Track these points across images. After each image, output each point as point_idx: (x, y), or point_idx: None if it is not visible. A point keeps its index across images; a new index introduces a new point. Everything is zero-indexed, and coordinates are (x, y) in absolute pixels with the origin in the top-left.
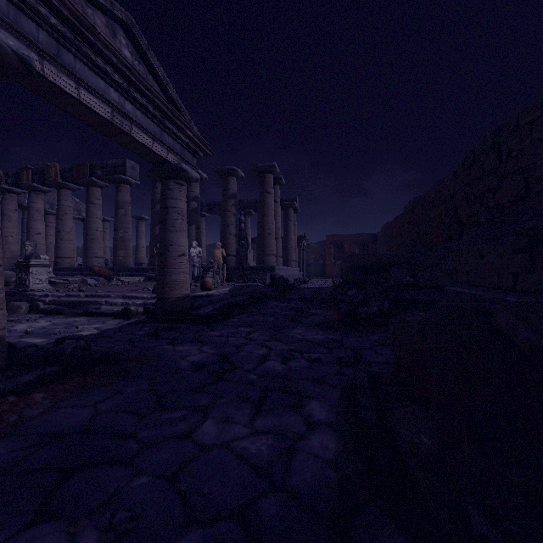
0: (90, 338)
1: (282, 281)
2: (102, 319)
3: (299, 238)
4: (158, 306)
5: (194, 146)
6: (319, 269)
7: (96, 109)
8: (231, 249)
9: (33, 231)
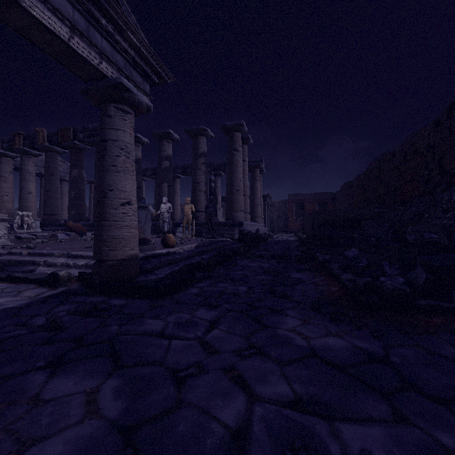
0: None
1: (251, 236)
2: (21, 287)
3: (264, 197)
4: (93, 271)
5: (144, 64)
6: (282, 225)
7: None
8: (201, 206)
9: (25, 190)
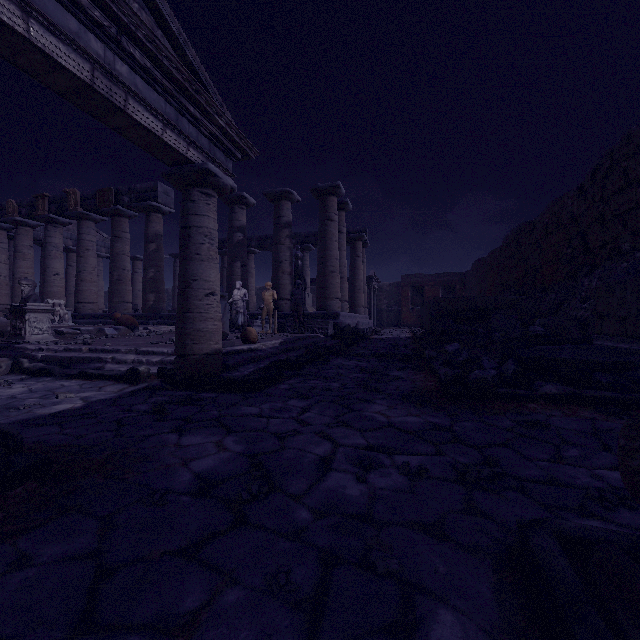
0: (63, 416)
1: (349, 331)
2: (99, 383)
3: (368, 279)
4: (176, 366)
5: (228, 142)
6: (393, 317)
7: (62, 60)
8: (284, 292)
9: (50, 271)
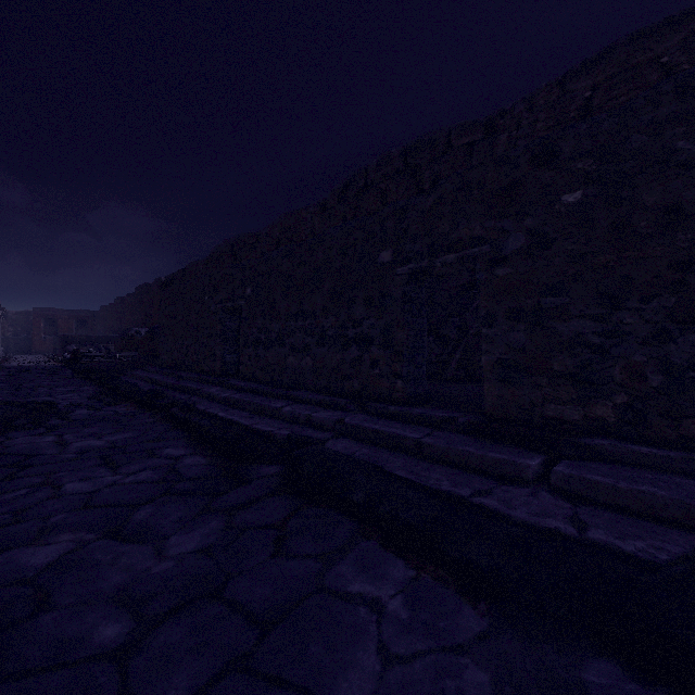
0: None
1: None
2: None
3: None
4: None
5: None
6: (23, 344)
7: None
8: None
9: None
